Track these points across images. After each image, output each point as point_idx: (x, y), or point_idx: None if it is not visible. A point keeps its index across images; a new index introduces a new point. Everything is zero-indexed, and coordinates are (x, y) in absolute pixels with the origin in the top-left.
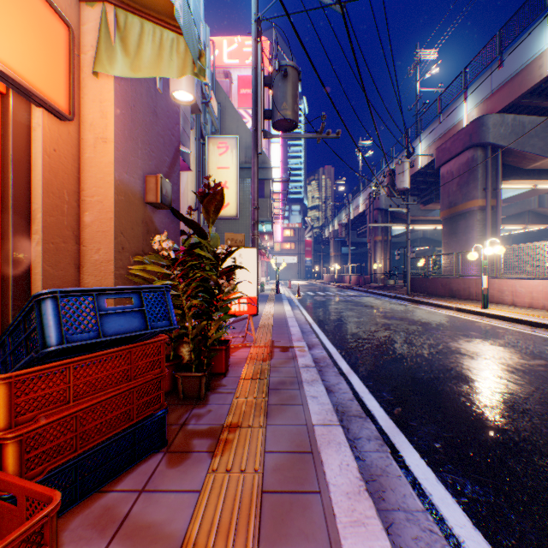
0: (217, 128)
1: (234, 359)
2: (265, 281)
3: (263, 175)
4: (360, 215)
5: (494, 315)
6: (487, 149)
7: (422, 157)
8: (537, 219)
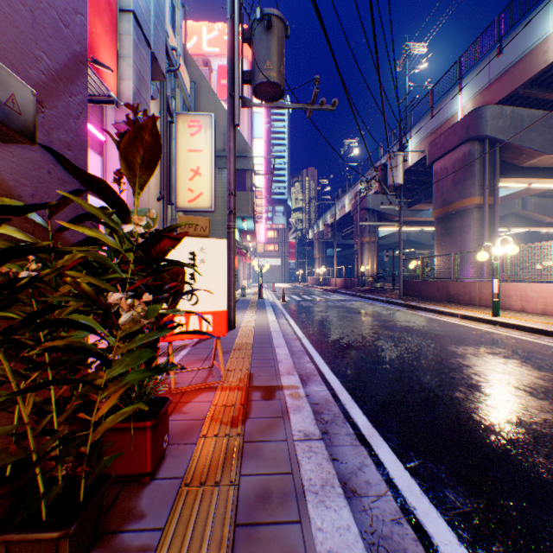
0: (189, 107)
1: (183, 421)
2: (248, 284)
3: (244, 165)
4: (346, 216)
5: (511, 324)
6: (485, 143)
7: (412, 153)
8: (520, 222)
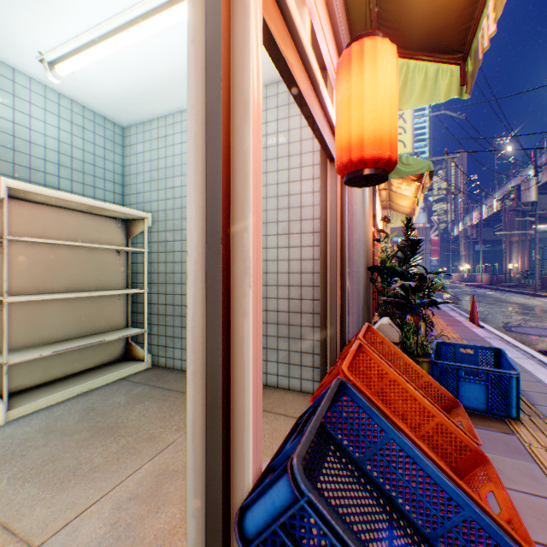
0: None
1: None
2: None
3: None
4: (495, 213)
5: None
6: None
7: None
8: None
